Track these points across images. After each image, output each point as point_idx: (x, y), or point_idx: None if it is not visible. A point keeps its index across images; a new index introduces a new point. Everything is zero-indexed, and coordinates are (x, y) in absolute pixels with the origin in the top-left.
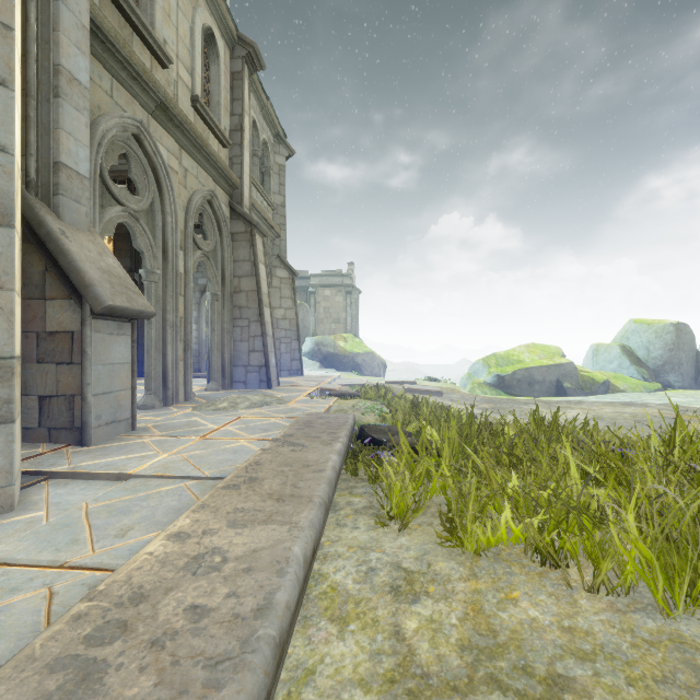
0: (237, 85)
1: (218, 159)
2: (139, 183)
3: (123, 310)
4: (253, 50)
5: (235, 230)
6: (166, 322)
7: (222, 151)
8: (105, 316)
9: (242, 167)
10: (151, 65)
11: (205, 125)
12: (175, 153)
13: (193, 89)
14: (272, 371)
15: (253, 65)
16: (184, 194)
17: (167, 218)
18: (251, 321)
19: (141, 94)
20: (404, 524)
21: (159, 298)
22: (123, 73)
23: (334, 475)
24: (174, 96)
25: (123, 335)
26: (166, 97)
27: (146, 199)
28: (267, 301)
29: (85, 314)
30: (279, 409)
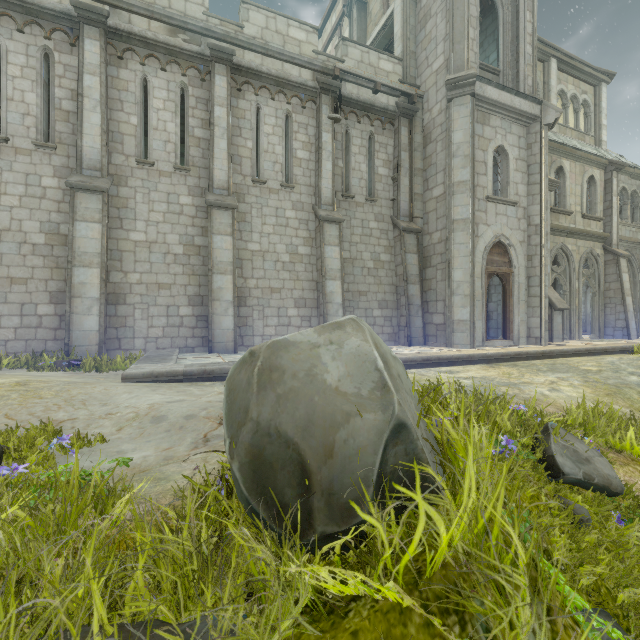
0: (608, 186)
1: (595, 233)
2: (560, 262)
3: (561, 309)
4: (618, 165)
5: (606, 259)
6: (570, 309)
7: (598, 224)
8: (556, 310)
9: (611, 227)
10: (565, 219)
11: (588, 220)
12: (574, 243)
13: (582, 211)
14: (632, 330)
15: (619, 168)
16: (578, 257)
17: (571, 270)
18: (616, 304)
19: (562, 234)
20: (633, 353)
21: (567, 300)
22: (556, 233)
23: (620, 346)
24: (573, 221)
25: (560, 315)
26: (571, 229)
27: (562, 266)
28: (628, 293)
29: (552, 310)
30: (623, 342)
